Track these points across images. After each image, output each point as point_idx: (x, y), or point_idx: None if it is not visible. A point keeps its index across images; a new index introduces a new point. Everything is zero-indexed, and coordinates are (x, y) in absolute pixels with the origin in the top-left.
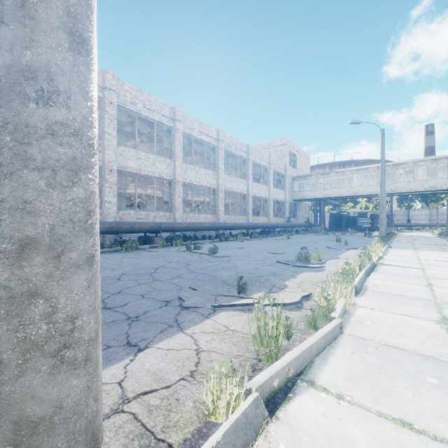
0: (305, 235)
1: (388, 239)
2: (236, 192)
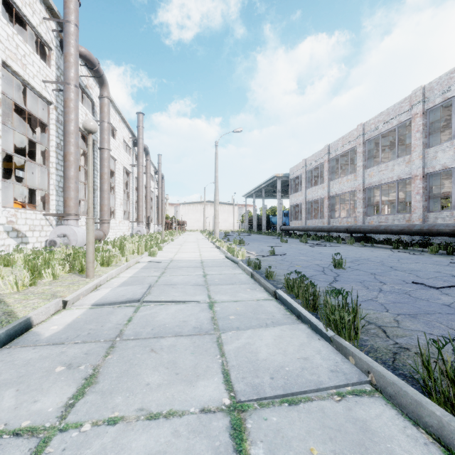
0: None
1: (300, 296)
2: None
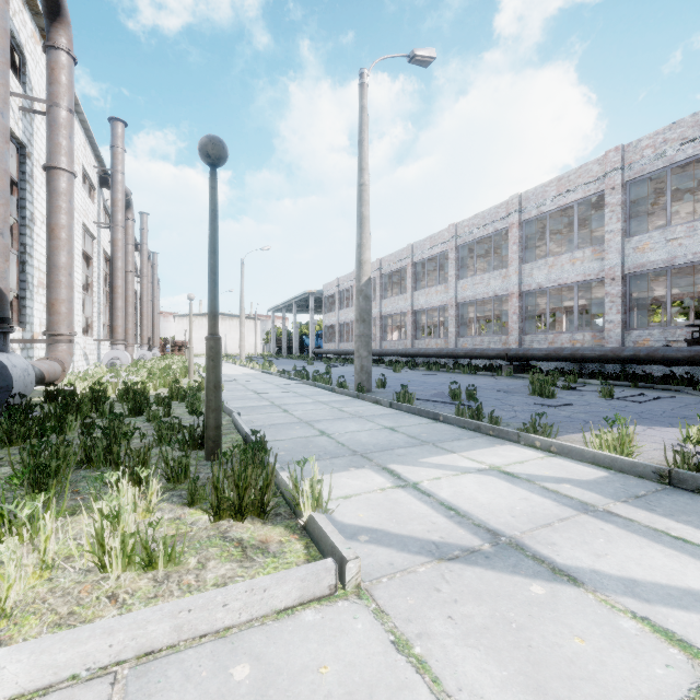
0: (525, 382)
1: (297, 376)
2: (486, 297)
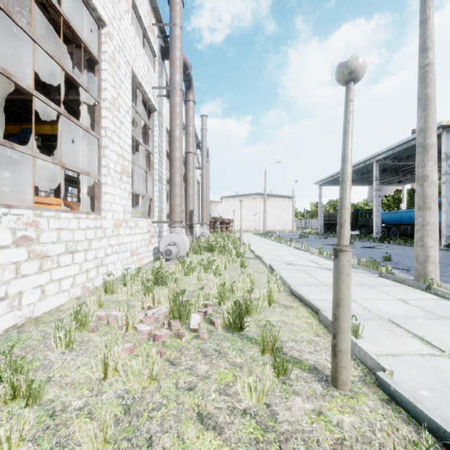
0: None
1: None
2: None
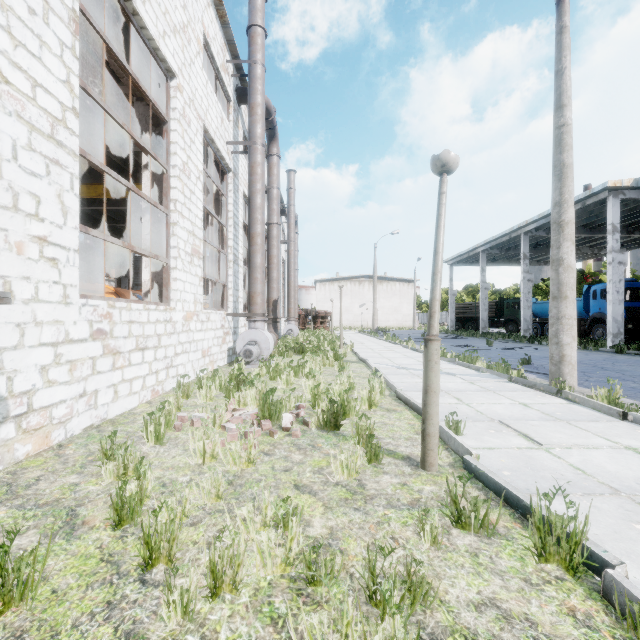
0: None
1: None
2: None
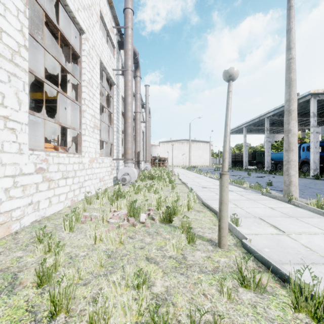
0: None
1: None
2: None
